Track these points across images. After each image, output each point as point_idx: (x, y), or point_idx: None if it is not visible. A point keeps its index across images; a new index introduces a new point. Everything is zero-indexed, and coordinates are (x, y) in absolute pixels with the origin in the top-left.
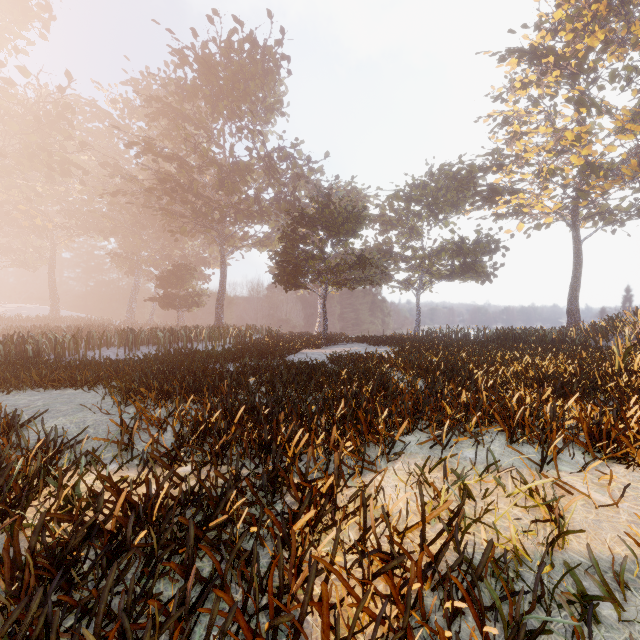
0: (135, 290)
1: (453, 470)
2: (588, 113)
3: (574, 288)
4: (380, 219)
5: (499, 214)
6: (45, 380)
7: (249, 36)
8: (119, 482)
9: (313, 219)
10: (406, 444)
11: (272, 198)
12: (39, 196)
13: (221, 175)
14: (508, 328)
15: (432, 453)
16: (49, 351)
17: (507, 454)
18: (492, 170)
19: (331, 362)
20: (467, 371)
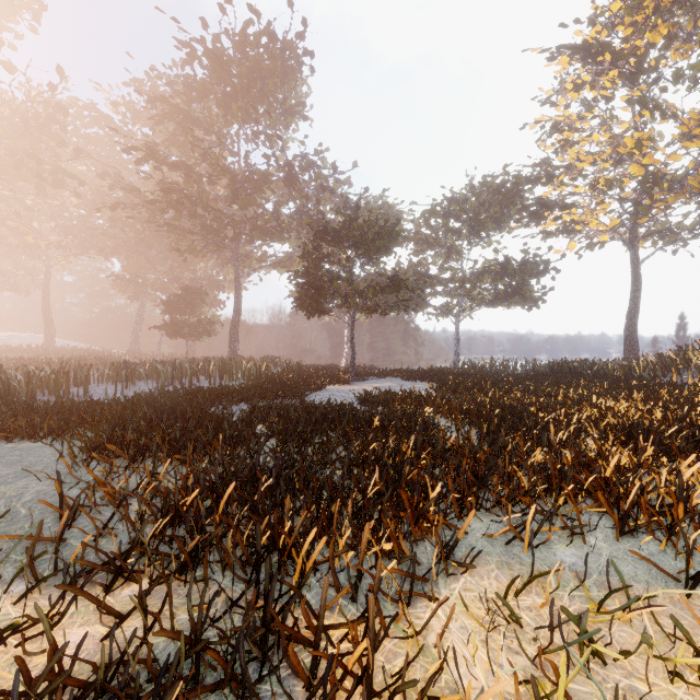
0: (140, 317)
1: (565, 611)
2: (652, 116)
3: (632, 315)
4: (415, 237)
5: (548, 232)
6: (0, 429)
7: (267, 28)
8: (10, 629)
9: (339, 234)
10: (469, 536)
11: (293, 212)
12: (29, 210)
13: (234, 185)
14: (561, 360)
15: (510, 554)
16: (24, 389)
17: (621, 555)
18: (541, 182)
19: (360, 402)
20: (531, 417)
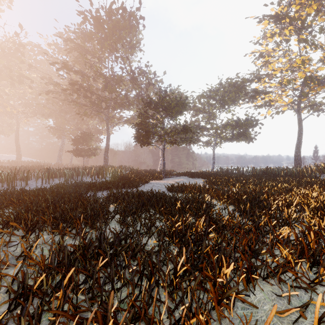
0: (62, 146)
1: None
2: (311, 47)
3: (298, 145)
4: (193, 108)
5: (258, 105)
6: None
7: (121, 5)
8: None
9: (157, 104)
10: (259, 309)
11: (134, 95)
12: (7, 95)
13: (105, 82)
14: (266, 167)
15: None
16: None
17: None
18: (254, 81)
19: (168, 190)
20: (268, 202)
